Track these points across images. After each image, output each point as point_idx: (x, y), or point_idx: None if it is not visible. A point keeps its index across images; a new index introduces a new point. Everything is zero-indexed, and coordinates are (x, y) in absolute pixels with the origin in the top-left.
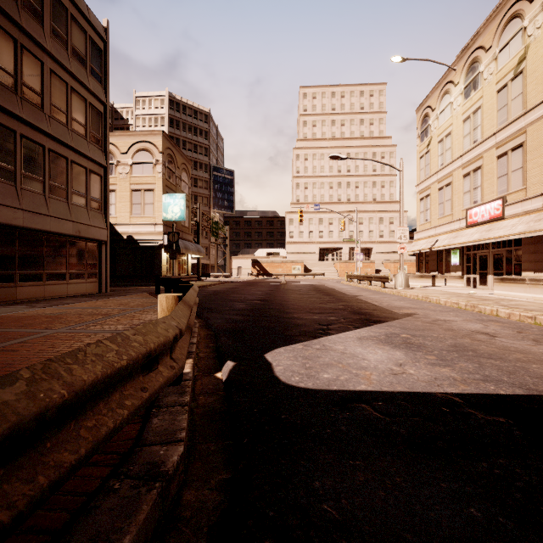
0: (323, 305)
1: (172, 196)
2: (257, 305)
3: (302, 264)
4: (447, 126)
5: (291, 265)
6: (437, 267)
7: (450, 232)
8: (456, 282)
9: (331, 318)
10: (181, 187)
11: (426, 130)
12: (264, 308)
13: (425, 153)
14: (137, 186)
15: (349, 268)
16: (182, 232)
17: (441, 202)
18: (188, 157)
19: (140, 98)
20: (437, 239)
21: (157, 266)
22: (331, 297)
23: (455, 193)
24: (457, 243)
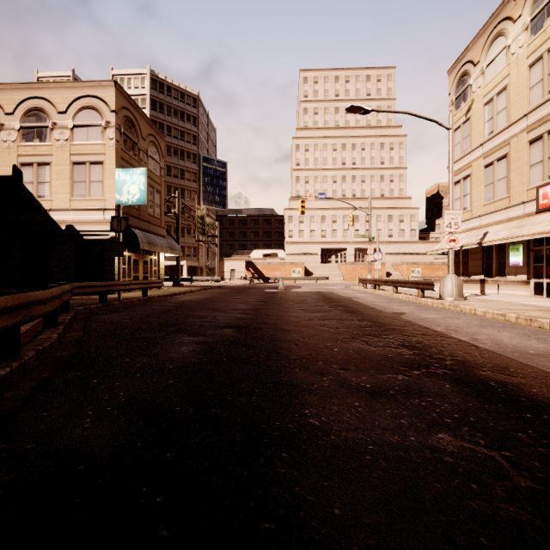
0: (363, 347)
1: (128, 171)
2: (221, 344)
3: (303, 266)
4: (500, 80)
5: (290, 267)
6: (482, 269)
7: (508, 221)
8: (517, 290)
9: (449, 447)
10: (147, 164)
11: (464, 93)
12: (229, 361)
13: (462, 123)
14: (79, 157)
15: (356, 271)
16: (150, 224)
17: (489, 182)
18: (174, 145)
19: (118, 77)
20: (485, 231)
21: (107, 267)
22: (359, 317)
23: (514, 167)
24: (532, 234)
